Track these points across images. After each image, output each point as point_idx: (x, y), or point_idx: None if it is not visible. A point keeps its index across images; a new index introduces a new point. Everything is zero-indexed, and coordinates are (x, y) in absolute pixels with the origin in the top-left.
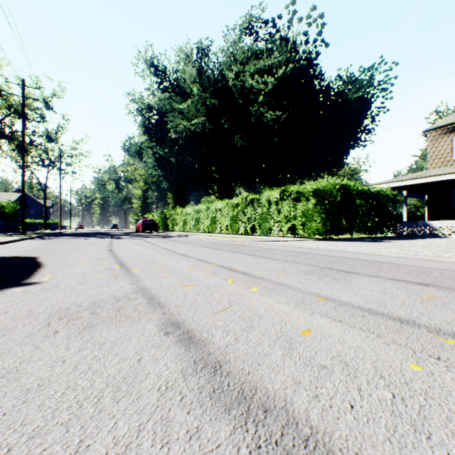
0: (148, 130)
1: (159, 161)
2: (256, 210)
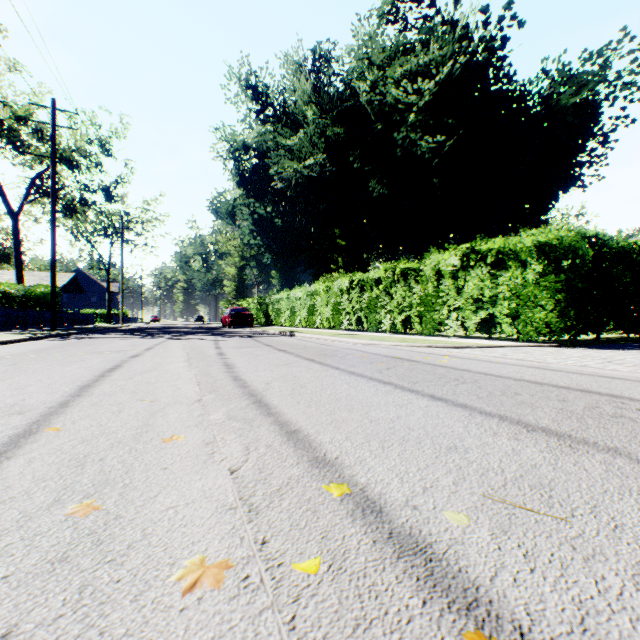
0: (243, 180)
1: (259, 225)
2: (412, 289)
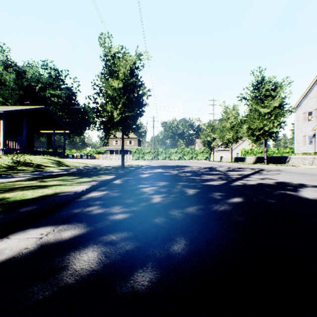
0: None
1: None
2: None
